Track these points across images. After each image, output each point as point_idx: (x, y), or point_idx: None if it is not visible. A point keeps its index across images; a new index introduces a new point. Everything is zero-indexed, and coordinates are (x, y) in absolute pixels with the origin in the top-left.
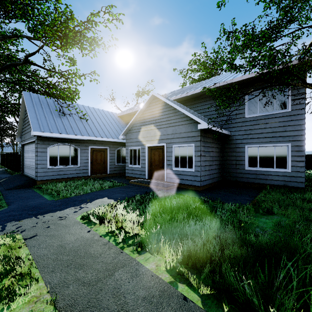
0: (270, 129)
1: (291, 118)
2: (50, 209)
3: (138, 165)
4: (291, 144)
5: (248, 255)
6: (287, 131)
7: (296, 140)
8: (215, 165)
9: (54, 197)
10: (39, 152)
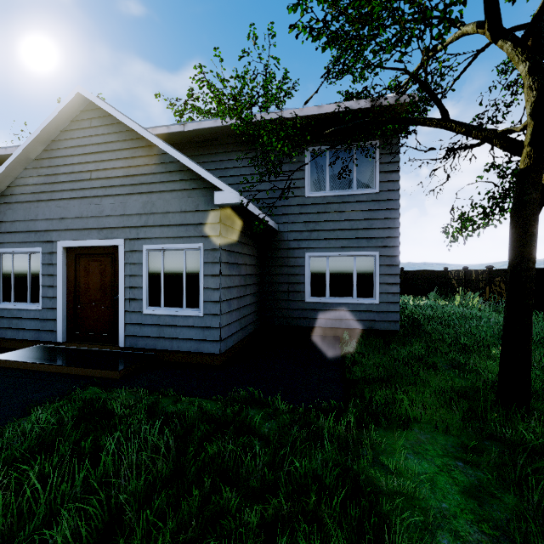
0: (348, 223)
1: (380, 206)
2: None
3: (31, 303)
4: (380, 253)
5: None
6: (374, 229)
7: (387, 246)
8: (250, 295)
9: None
10: None
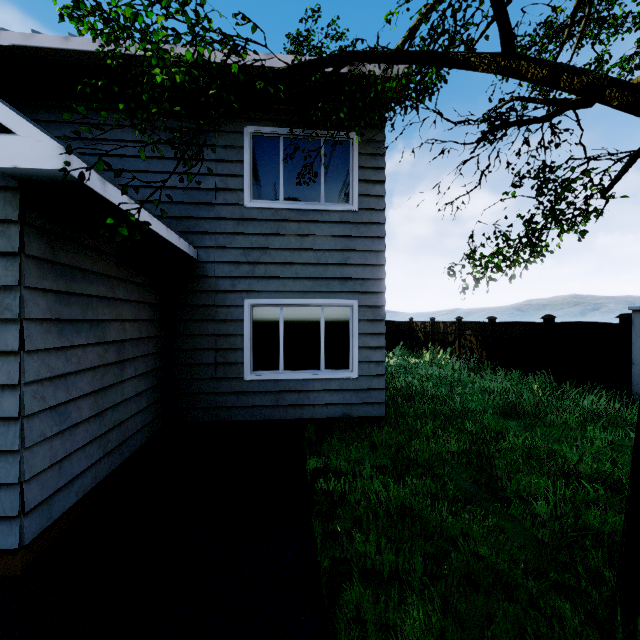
0: (313, 254)
1: (359, 231)
2: None
3: None
4: (360, 302)
5: None
6: (351, 266)
7: (368, 292)
8: (136, 378)
9: None
10: None
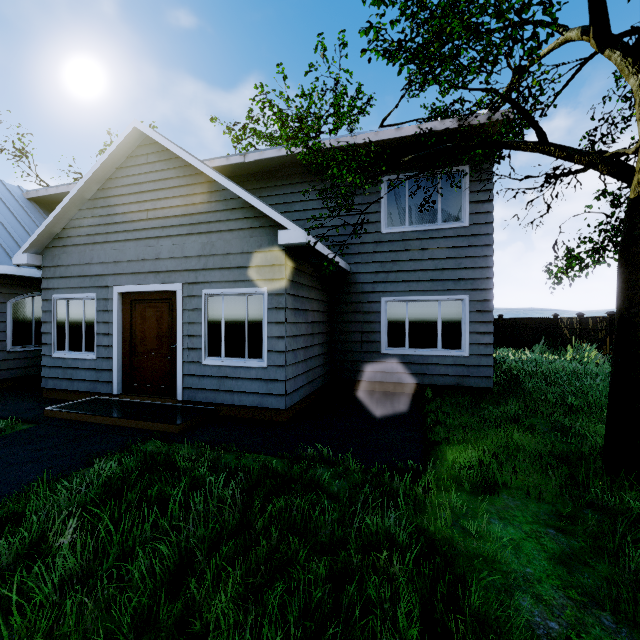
0: (432, 262)
1: (469, 242)
2: None
3: (86, 352)
4: (470, 297)
5: None
6: (462, 270)
7: (478, 289)
8: (318, 346)
9: None
10: None
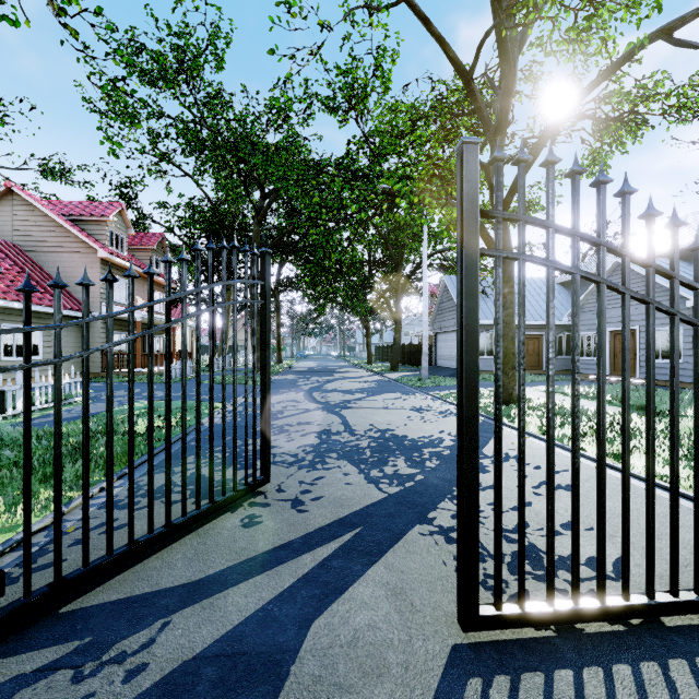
0: None
1: None
2: None
3: (593, 357)
4: None
5: None
6: None
7: None
8: None
9: None
10: None
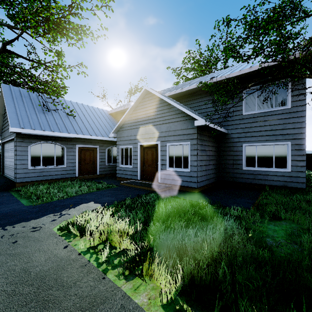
0: (269, 127)
1: (291, 115)
2: (24, 218)
3: (129, 165)
4: (291, 143)
5: (267, 280)
6: (287, 129)
7: (296, 138)
8: (212, 165)
9: (33, 201)
10: (19, 151)
